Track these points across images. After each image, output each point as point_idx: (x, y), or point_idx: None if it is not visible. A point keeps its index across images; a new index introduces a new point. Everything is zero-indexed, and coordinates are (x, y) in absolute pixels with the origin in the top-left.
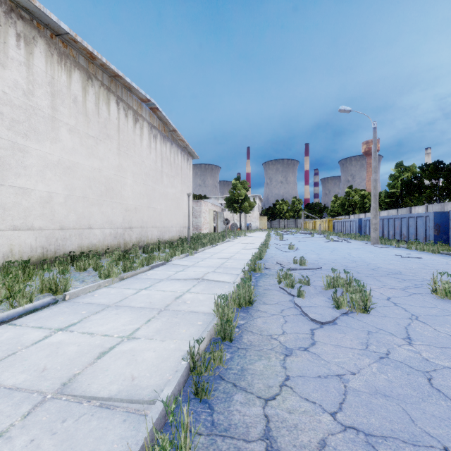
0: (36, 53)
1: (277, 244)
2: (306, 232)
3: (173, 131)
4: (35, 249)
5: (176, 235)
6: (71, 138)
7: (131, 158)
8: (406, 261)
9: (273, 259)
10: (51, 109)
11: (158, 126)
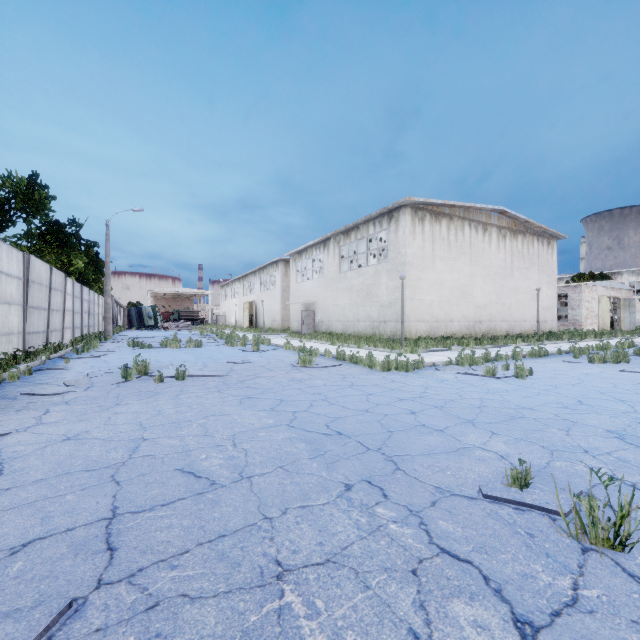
0: (426, 223)
1: None
2: None
3: (525, 222)
4: (425, 332)
5: (530, 329)
6: (441, 264)
7: (480, 264)
8: None
9: None
10: (431, 251)
11: (508, 224)
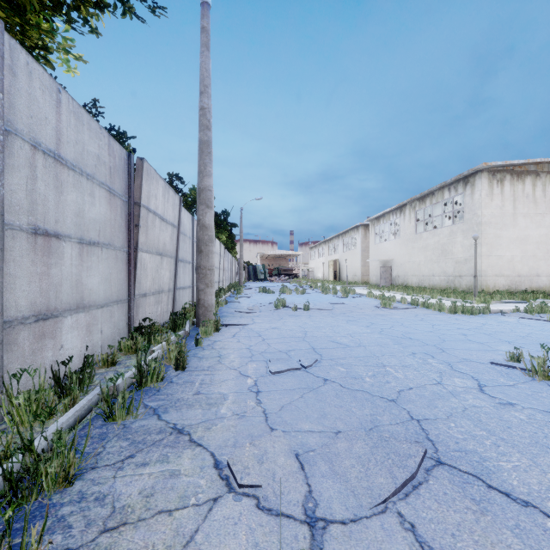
0: (505, 184)
1: None
2: None
3: None
4: (504, 286)
5: None
6: (524, 221)
7: None
8: None
9: None
10: (512, 209)
11: None
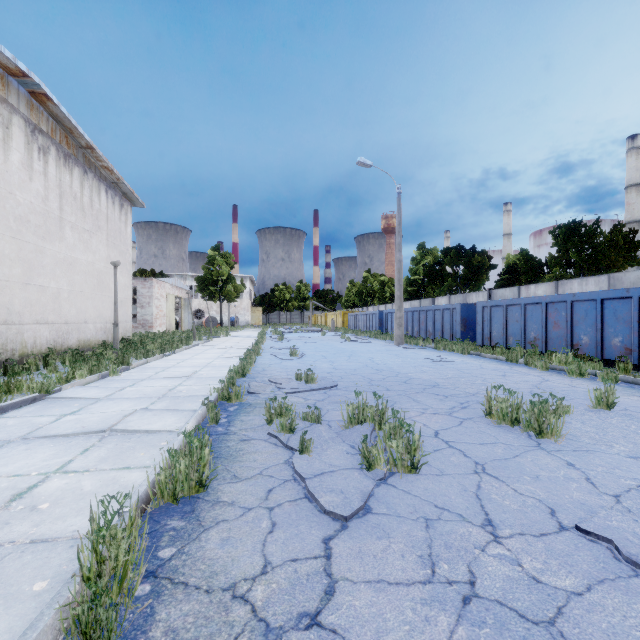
0: None
1: (275, 347)
2: (315, 330)
3: (88, 148)
4: None
5: (96, 336)
6: None
7: None
8: (439, 367)
9: (264, 374)
10: None
11: (53, 132)
